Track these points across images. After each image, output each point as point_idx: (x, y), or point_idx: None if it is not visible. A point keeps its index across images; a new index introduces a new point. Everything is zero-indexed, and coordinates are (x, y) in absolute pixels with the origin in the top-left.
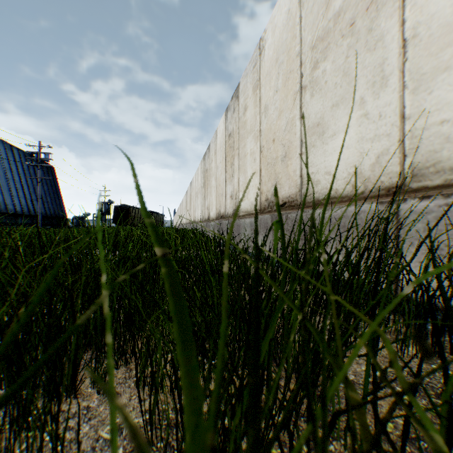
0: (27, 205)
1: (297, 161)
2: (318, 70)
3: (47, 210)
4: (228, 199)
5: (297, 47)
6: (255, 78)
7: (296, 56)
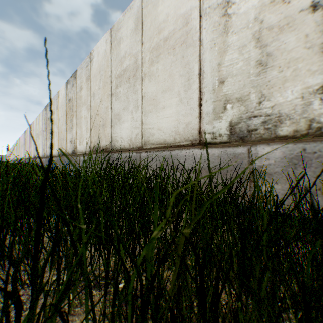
0: None
1: (109, 129)
2: (118, 89)
3: None
4: (69, 143)
5: (109, 72)
6: (87, 73)
7: (109, 76)
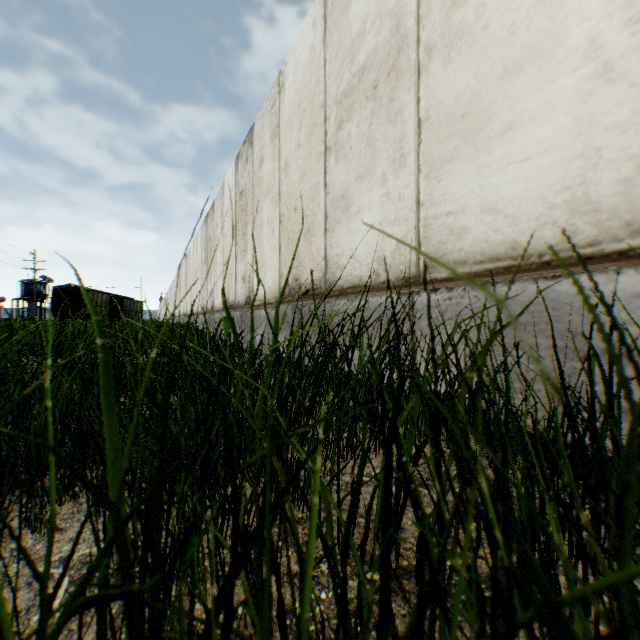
0: None
1: (321, 239)
2: (343, 131)
3: None
4: (240, 282)
5: (321, 97)
6: (273, 122)
7: (321, 107)
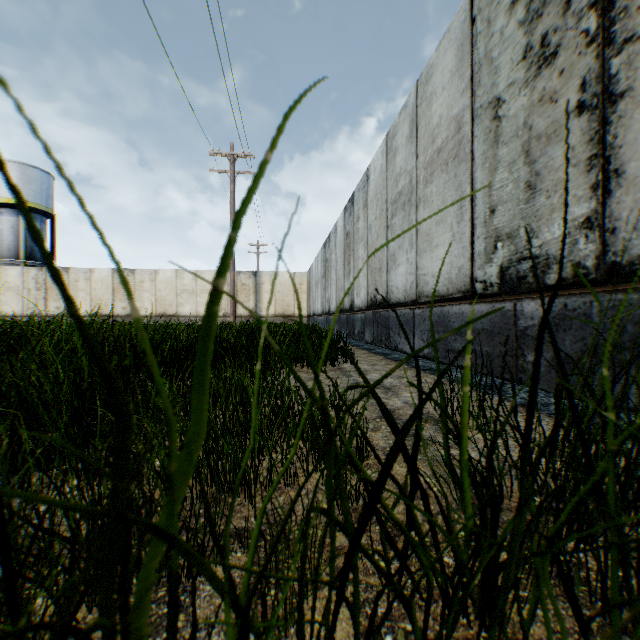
0: None
1: None
2: None
3: None
4: None
5: None
6: None
7: None
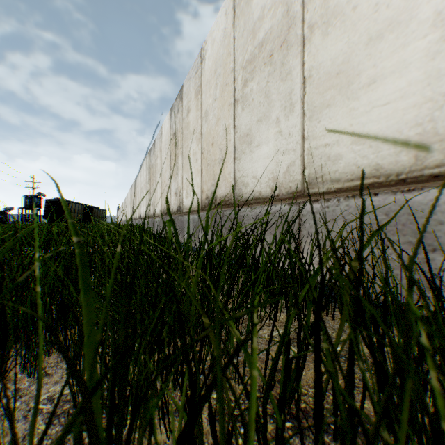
0: None
1: (231, 165)
2: (247, 88)
3: None
4: (173, 196)
5: (231, 64)
6: (197, 83)
7: (231, 71)
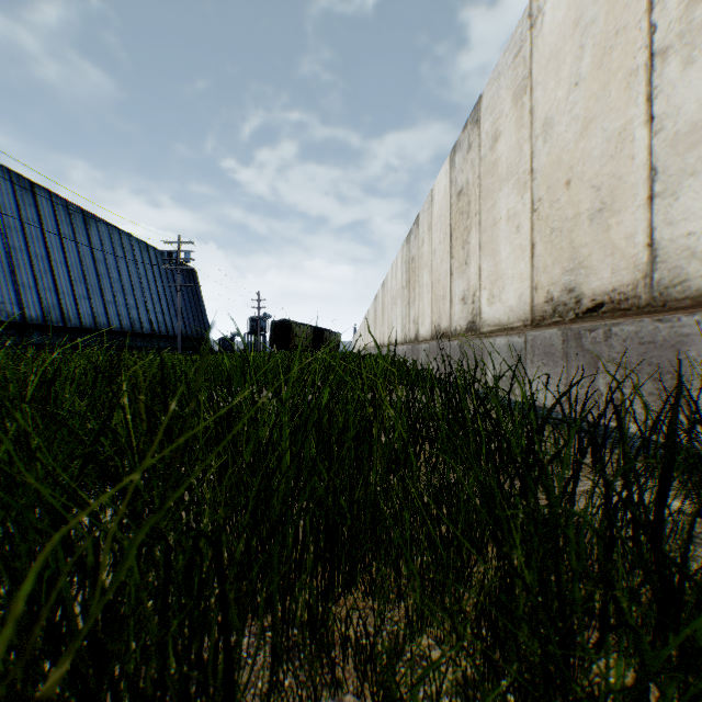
0: (165, 323)
1: (637, 215)
2: None
3: (187, 329)
4: (457, 304)
5: None
6: (518, 75)
7: None
